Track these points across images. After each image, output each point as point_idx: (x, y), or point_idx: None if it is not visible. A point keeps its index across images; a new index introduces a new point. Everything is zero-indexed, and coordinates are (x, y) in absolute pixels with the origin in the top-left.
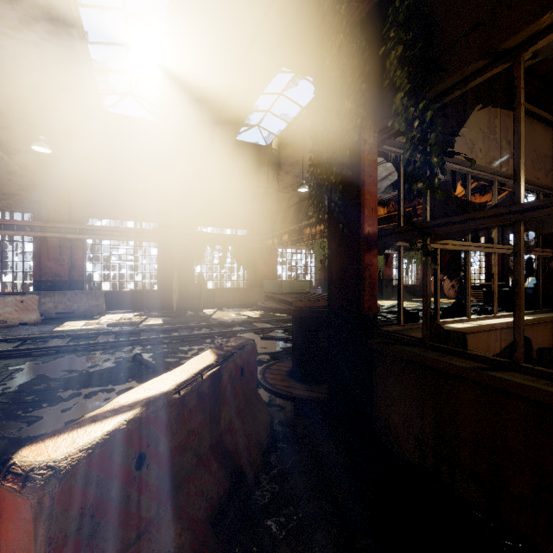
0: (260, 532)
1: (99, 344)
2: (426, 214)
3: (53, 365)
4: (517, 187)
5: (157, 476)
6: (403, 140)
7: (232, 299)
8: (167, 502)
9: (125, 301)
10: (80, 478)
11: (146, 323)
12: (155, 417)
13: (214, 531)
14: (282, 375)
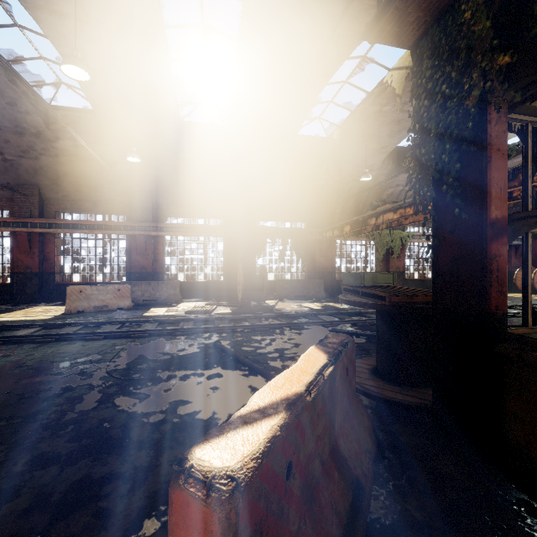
0: None
1: (183, 330)
2: None
3: (148, 346)
4: None
5: (299, 486)
6: None
7: (292, 290)
8: (305, 514)
9: (196, 291)
10: (254, 491)
11: (217, 312)
12: (297, 422)
13: None
14: (366, 373)
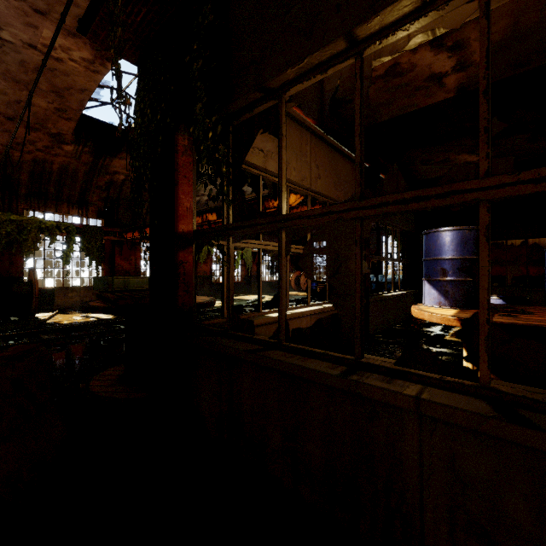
0: None
1: None
2: (229, 218)
3: None
4: (281, 201)
5: None
6: (201, 147)
7: (81, 299)
8: None
9: None
10: None
11: None
12: None
13: None
14: (112, 380)
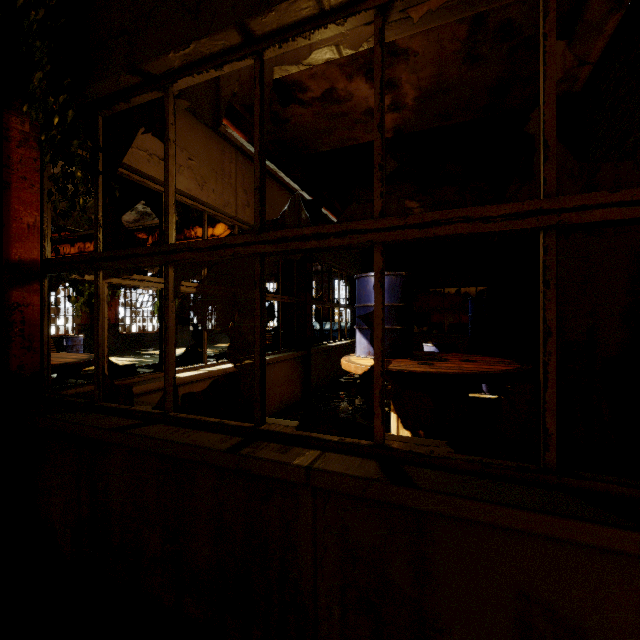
0: None
1: None
2: (97, 244)
3: None
4: (167, 226)
5: None
6: (42, 137)
7: None
8: None
9: None
10: None
11: None
12: None
13: None
14: None
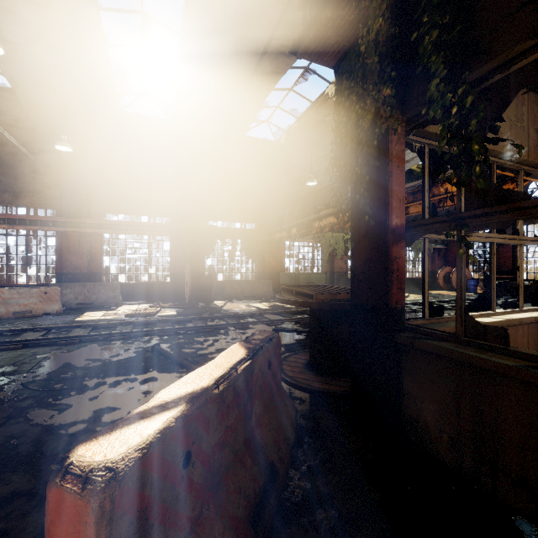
0: (297, 532)
1: (119, 334)
2: (460, 205)
3: (77, 353)
4: None
5: (201, 474)
6: (438, 128)
7: (242, 291)
8: (209, 500)
9: (140, 293)
10: (137, 479)
11: (161, 314)
12: (199, 414)
13: (253, 530)
14: (300, 367)
